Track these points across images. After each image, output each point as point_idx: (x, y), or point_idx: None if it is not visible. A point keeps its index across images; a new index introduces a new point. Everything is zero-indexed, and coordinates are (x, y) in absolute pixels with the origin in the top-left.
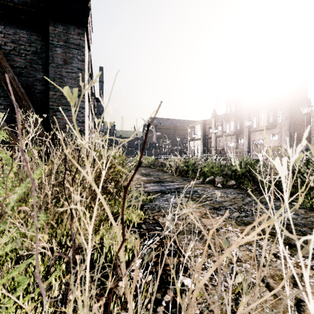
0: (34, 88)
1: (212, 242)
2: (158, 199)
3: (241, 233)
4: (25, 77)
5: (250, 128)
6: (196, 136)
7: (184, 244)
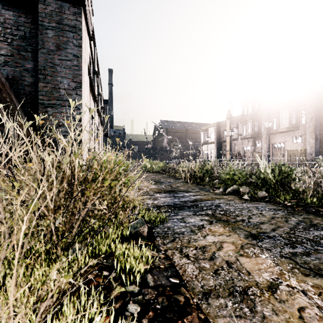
0: (22, 80)
1: None
2: (171, 219)
3: (318, 296)
4: (11, 67)
5: (269, 130)
6: (210, 139)
7: None
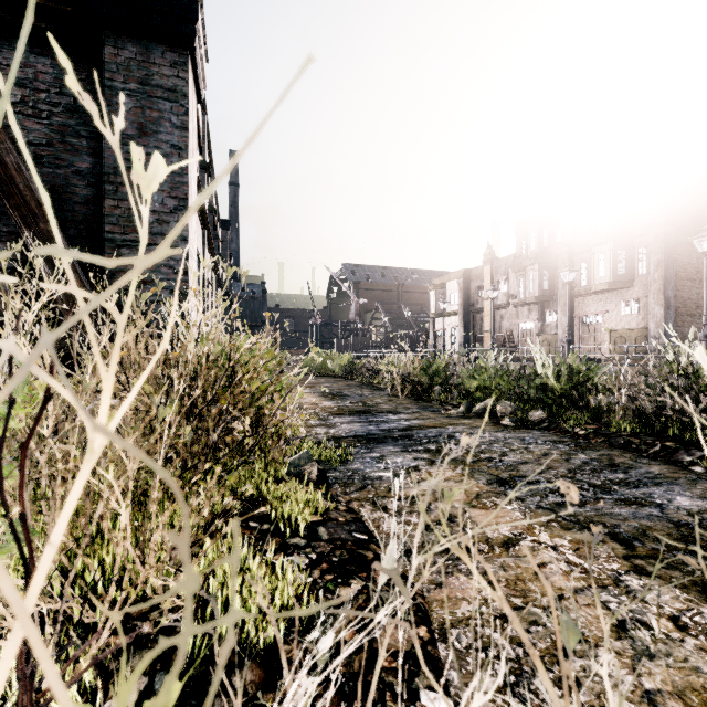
0: (70, 193)
1: (502, 579)
2: (360, 457)
3: (574, 552)
4: (48, 167)
5: (573, 288)
6: (449, 307)
7: (427, 584)
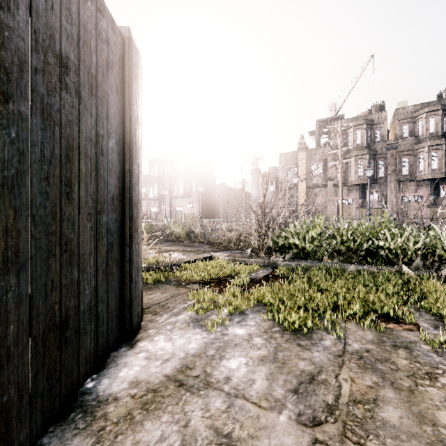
0: None
1: None
2: None
3: None
4: None
5: (172, 195)
6: None
7: None
